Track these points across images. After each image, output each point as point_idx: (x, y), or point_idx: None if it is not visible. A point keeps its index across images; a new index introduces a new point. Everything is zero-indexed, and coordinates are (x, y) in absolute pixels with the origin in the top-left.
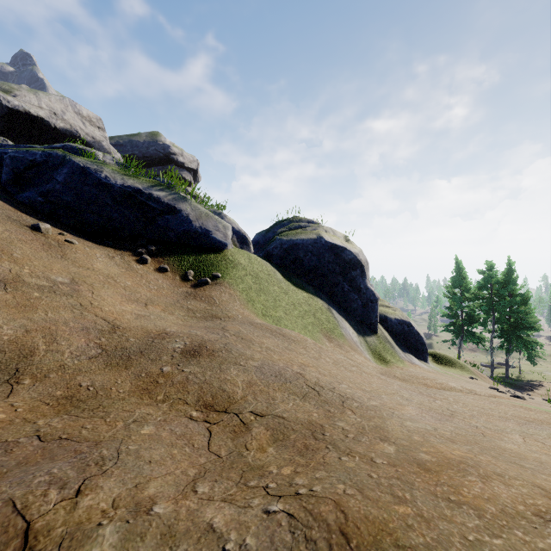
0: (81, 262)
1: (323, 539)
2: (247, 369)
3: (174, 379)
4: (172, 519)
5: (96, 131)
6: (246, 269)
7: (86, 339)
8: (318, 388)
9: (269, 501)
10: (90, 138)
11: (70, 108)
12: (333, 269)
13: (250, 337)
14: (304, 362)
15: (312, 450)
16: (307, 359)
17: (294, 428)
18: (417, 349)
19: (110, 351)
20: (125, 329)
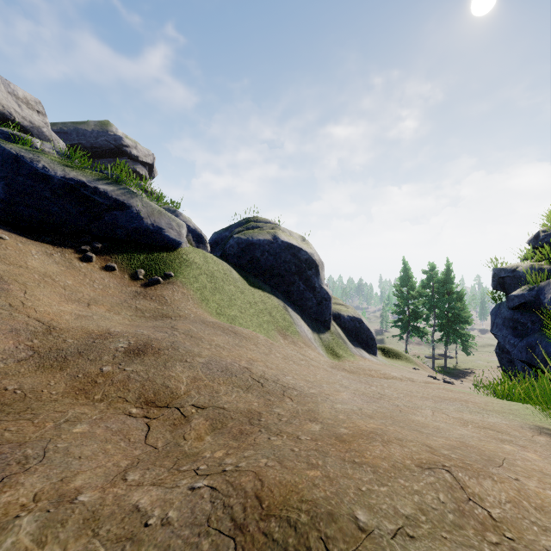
0: (12, 259)
1: (239, 504)
2: (193, 366)
3: (114, 378)
4: (97, 505)
5: (35, 115)
6: (201, 268)
7: (15, 341)
8: (262, 380)
9: (196, 480)
10: (28, 122)
11: (2, 87)
12: (289, 268)
13: (200, 335)
14: (253, 357)
15: (246, 434)
16: (257, 354)
17: (232, 417)
18: (368, 344)
19: (43, 353)
20: (62, 330)
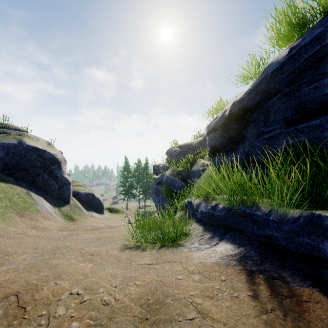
0: None
1: None
2: None
3: None
4: None
5: None
6: None
7: None
8: None
9: None
10: None
11: None
12: (35, 164)
13: None
14: None
15: None
16: None
17: None
18: (98, 208)
19: None
20: None
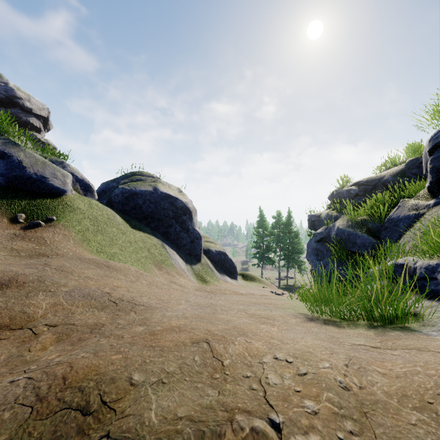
0: None
1: (47, 384)
2: (56, 294)
3: None
4: None
5: None
6: (85, 213)
7: None
8: (118, 301)
9: (20, 376)
10: None
11: None
12: (168, 214)
13: (71, 270)
14: (118, 284)
15: (83, 340)
16: (123, 282)
17: (79, 329)
18: (231, 271)
19: None
20: None
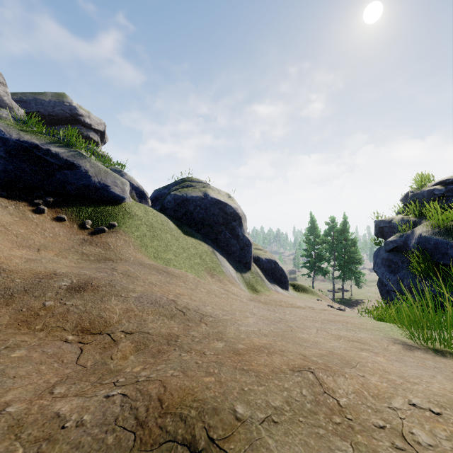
0: None
1: (144, 406)
2: (127, 299)
3: (55, 311)
4: (23, 414)
5: None
6: (142, 220)
7: None
8: (185, 310)
9: (112, 390)
10: None
11: None
12: (217, 220)
13: (136, 275)
14: (180, 292)
15: (162, 353)
16: (184, 290)
17: (154, 339)
18: (281, 281)
19: None
20: (11, 271)
